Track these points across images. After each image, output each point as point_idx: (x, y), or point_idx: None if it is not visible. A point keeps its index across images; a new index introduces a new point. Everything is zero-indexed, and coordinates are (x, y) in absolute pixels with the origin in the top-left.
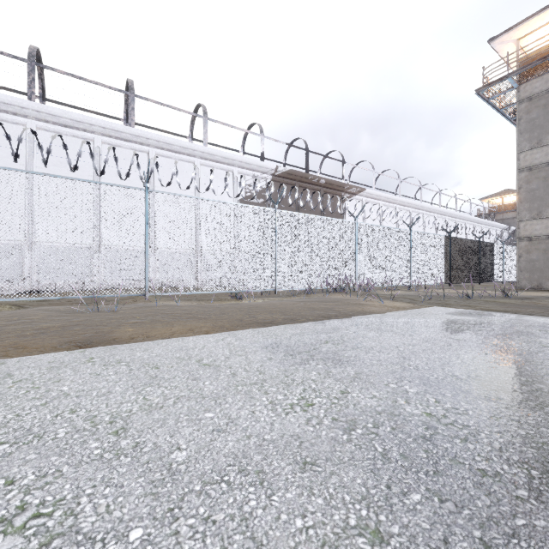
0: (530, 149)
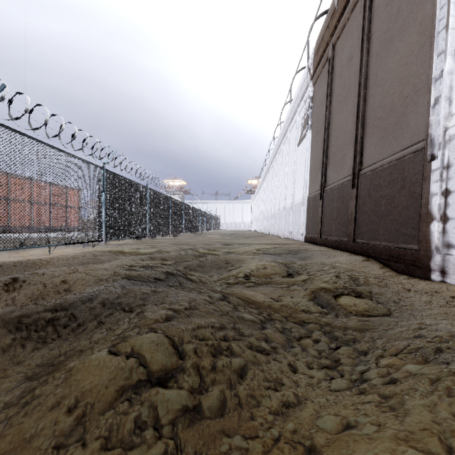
0: None
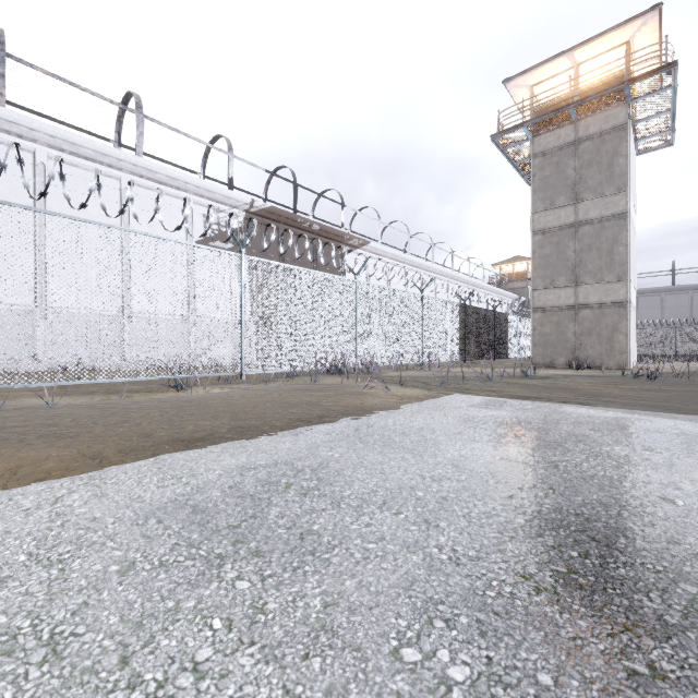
0: (544, 210)
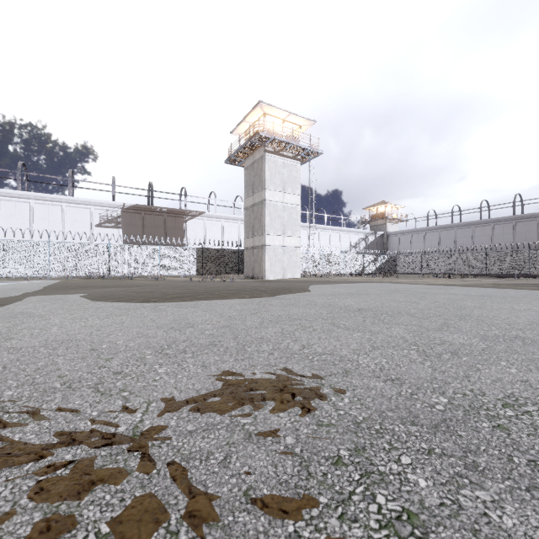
0: (247, 197)
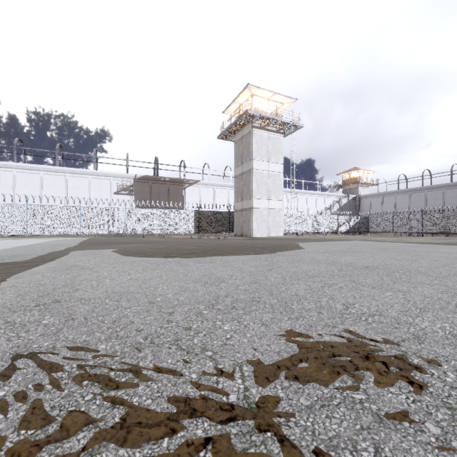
0: (236, 167)
